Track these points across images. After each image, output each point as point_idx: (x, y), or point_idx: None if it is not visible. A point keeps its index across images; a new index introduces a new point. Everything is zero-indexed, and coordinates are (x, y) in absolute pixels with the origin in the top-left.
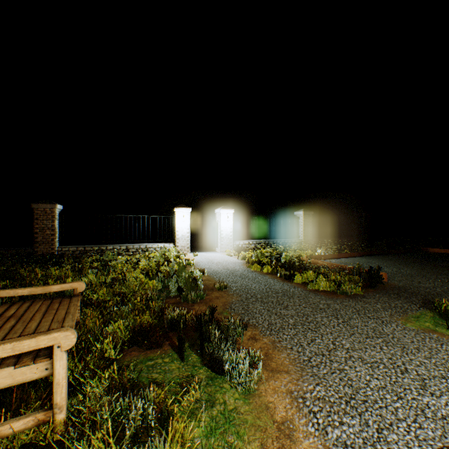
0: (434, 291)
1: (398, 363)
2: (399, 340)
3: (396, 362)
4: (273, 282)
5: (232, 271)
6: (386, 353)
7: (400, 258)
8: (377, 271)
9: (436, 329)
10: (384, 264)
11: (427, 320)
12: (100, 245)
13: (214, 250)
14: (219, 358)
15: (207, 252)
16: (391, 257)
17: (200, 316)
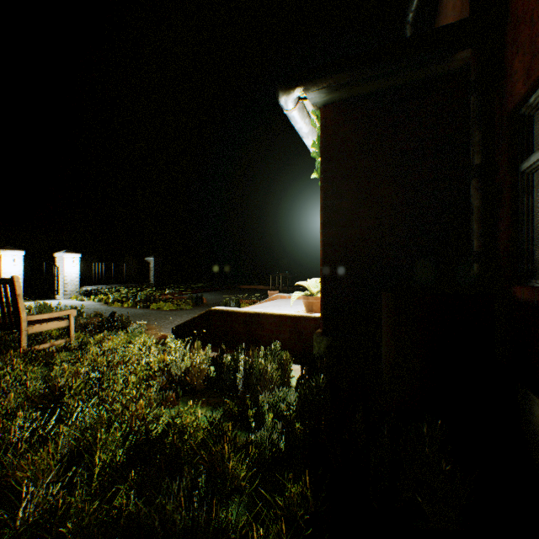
0: None
1: None
2: None
3: None
4: (136, 310)
5: (96, 309)
6: None
7: (221, 292)
8: (202, 297)
9: None
10: (210, 295)
11: None
12: None
13: (53, 298)
14: (127, 326)
15: (45, 300)
16: (217, 291)
17: (111, 314)
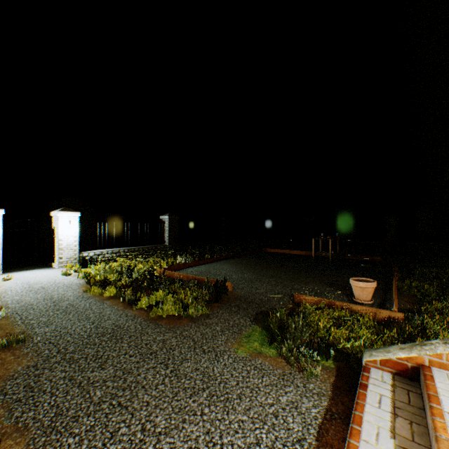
0: (266, 297)
1: (215, 437)
2: (226, 386)
3: (213, 437)
4: (109, 313)
5: (57, 301)
6: (206, 421)
7: (247, 261)
8: (224, 283)
9: (262, 350)
10: (234, 269)
11: (257, 339)
12: None
13: (50, 265)
14: None
15: (36, 269)
16: (241, 260)
17: None
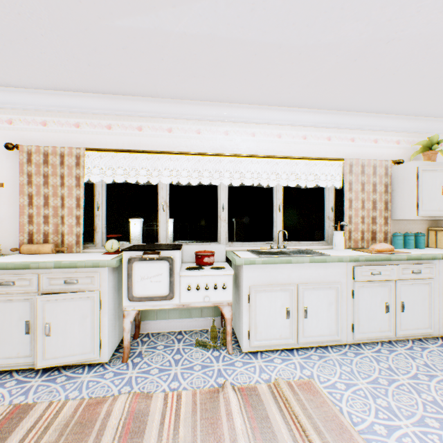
0: None
1: None
2: None
3: None
4: None
5: None
6: None
7: None
8: None
9: None
10: None
11: None
12: (85, 242)
13: None
14: None
15: None
16: None
17: None
